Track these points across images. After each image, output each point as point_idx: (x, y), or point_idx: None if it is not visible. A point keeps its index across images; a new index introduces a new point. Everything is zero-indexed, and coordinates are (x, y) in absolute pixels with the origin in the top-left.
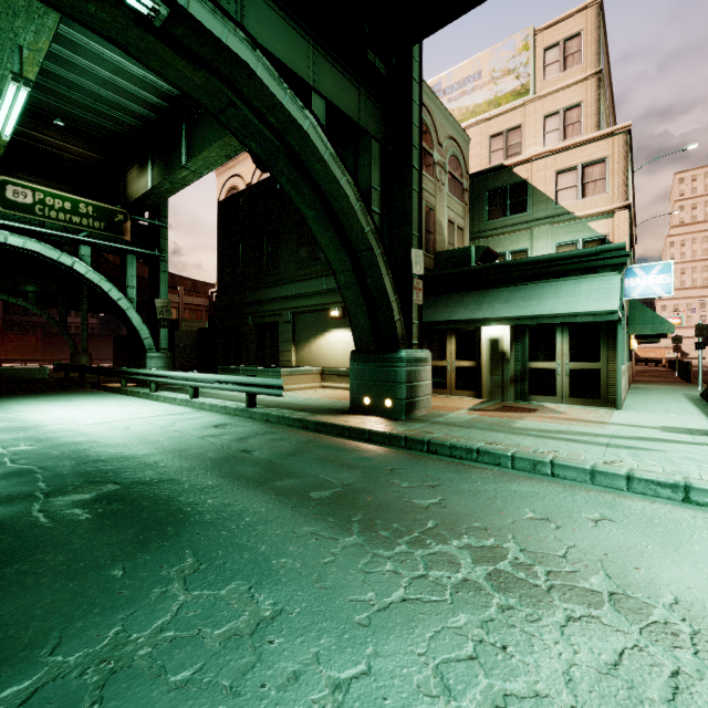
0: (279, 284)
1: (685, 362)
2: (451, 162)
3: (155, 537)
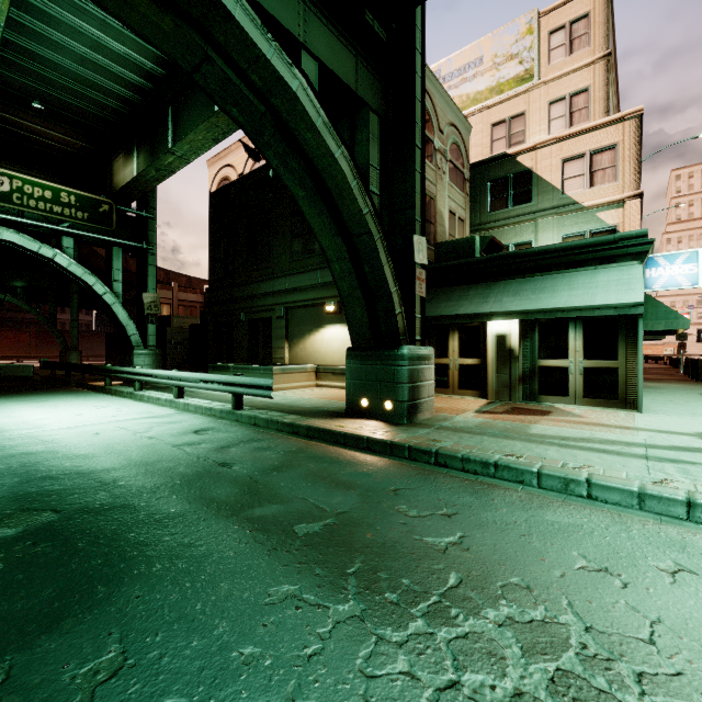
0: (272, 278)
1: (693, 359)
2: (452, 149)
3: (76, 603)
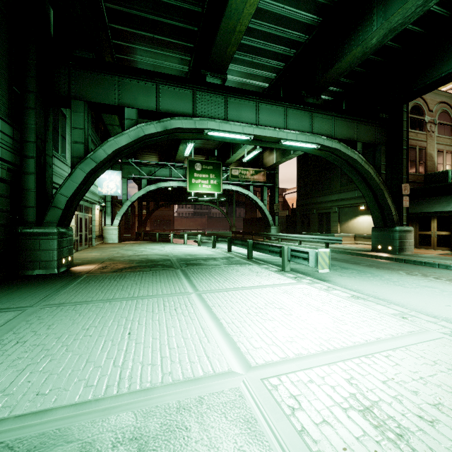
0: (330, 194)
1: None
2: (440, 116)
3: None
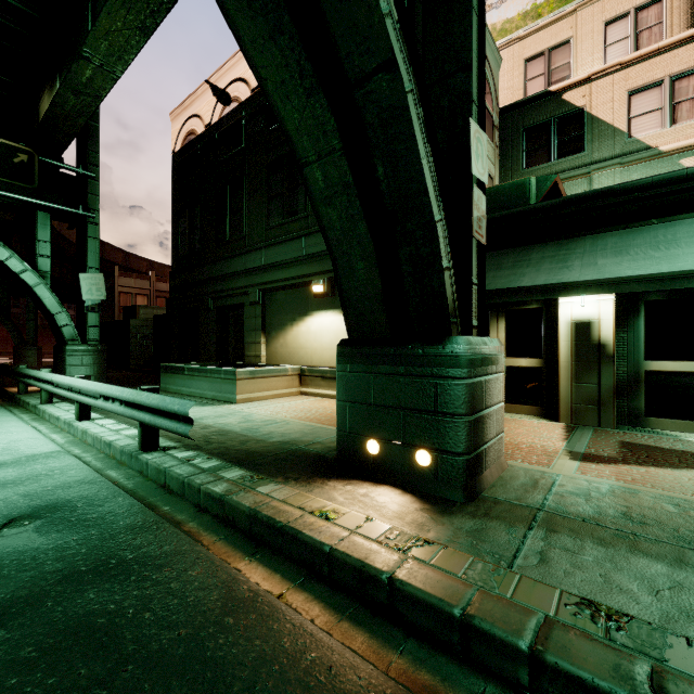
0: (244, 253)
1: None
2: None
3: None
